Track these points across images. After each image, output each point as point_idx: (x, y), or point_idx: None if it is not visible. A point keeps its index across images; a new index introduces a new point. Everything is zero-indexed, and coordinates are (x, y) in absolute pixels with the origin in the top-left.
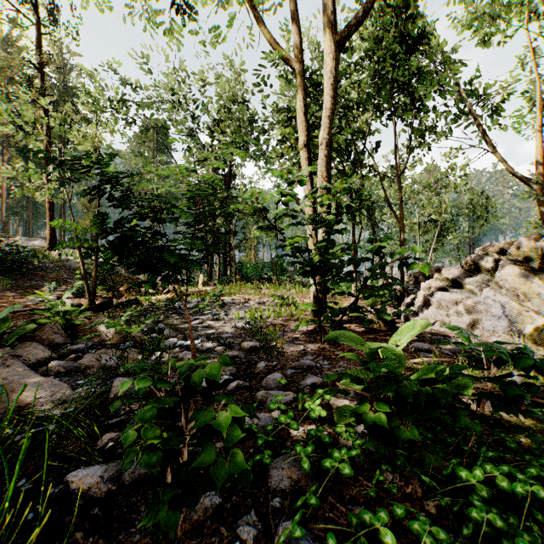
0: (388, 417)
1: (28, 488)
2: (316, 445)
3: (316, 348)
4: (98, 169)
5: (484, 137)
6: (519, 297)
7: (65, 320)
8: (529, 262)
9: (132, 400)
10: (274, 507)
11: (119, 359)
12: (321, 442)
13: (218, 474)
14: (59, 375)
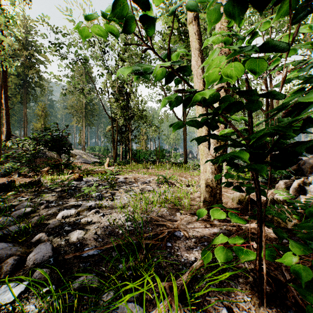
0: None
1: None
2: None
3: None
4: None
5: None
6: None
7: None
8: None
9: None
10: None
11: None
12: None
13: None
14: None
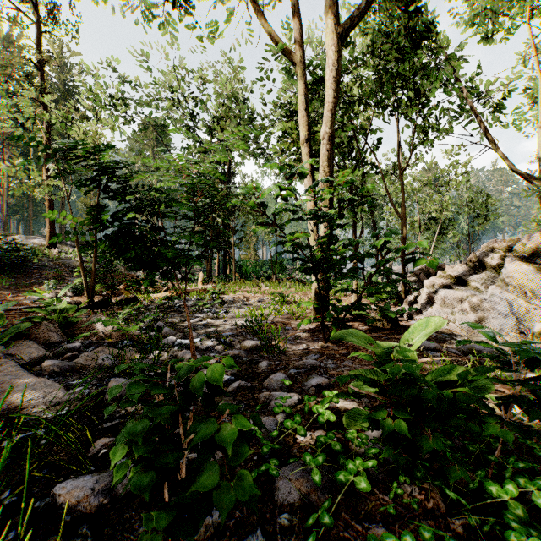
0: (408, 425)
1: (12, 501)
2: (326, 453)
3: (319, 346)
4: (93, 160)
5: (485, 134)
6: (527, 295)
7: (61, 318)
8: (535, 258)
9: (125, 405)
10: (282, 524)
11: (116, 359)
12: (331, 450)
13: (222, 502)
14: (53, 375)
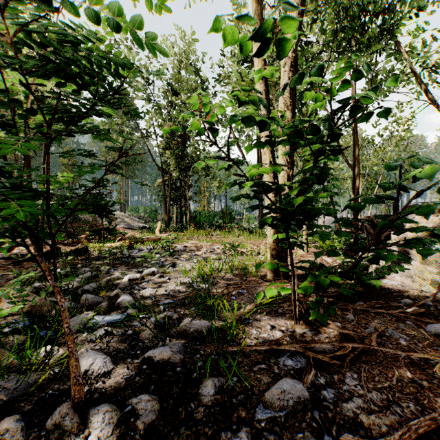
0: None
1: None
2: None
3: (290, 331)
4: None
5: (424, 91)
6: None
7: None
8: None
9: None
10: None
11: None
12: None
13: None
14: None
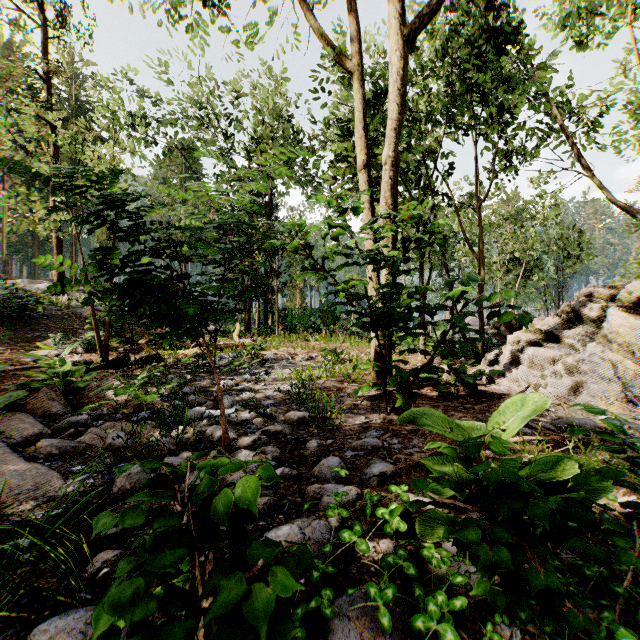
0: (509, 549)
1: None
2: (395, 578)
3: (381, 419)
4: (99, 190)
5: (578, 158)
6: (635, 355)
7: (66, 383)
8: None
9: None
10: None
11: (129, 437)
12: (402, 572)
13: None
14: (50, 458)
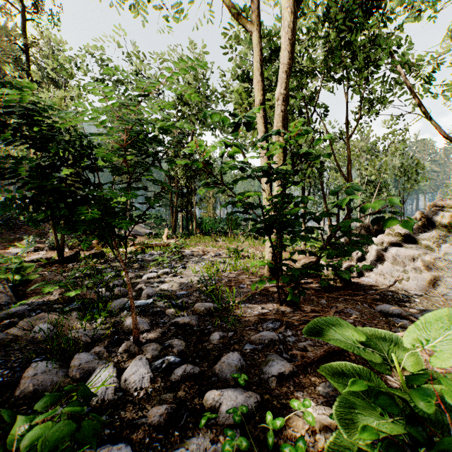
0: None
1: None
2: None
3: (275, 310)
4: None
5: (419, 104)
6: None
7: (18, 277)
8: None
9: None
10: None
11: (51, 330)
12: None
13: None
14: None
